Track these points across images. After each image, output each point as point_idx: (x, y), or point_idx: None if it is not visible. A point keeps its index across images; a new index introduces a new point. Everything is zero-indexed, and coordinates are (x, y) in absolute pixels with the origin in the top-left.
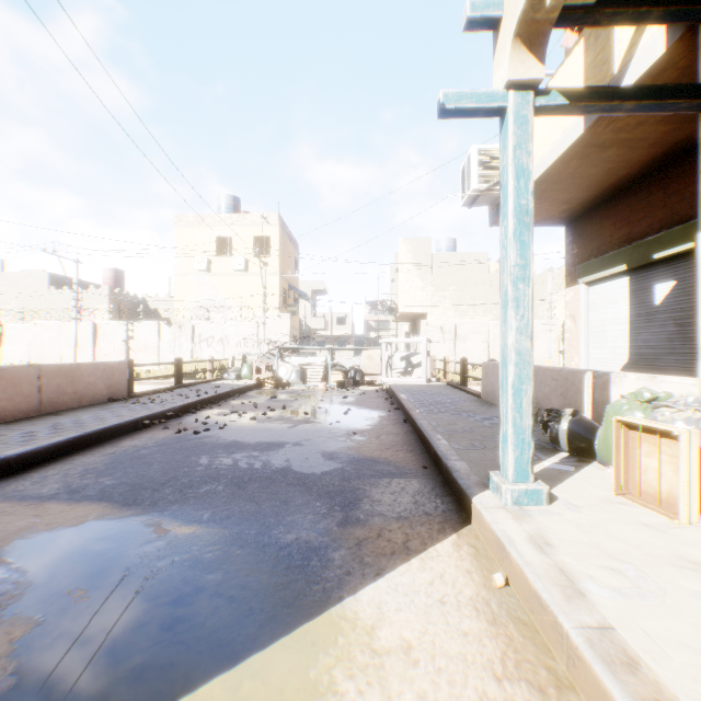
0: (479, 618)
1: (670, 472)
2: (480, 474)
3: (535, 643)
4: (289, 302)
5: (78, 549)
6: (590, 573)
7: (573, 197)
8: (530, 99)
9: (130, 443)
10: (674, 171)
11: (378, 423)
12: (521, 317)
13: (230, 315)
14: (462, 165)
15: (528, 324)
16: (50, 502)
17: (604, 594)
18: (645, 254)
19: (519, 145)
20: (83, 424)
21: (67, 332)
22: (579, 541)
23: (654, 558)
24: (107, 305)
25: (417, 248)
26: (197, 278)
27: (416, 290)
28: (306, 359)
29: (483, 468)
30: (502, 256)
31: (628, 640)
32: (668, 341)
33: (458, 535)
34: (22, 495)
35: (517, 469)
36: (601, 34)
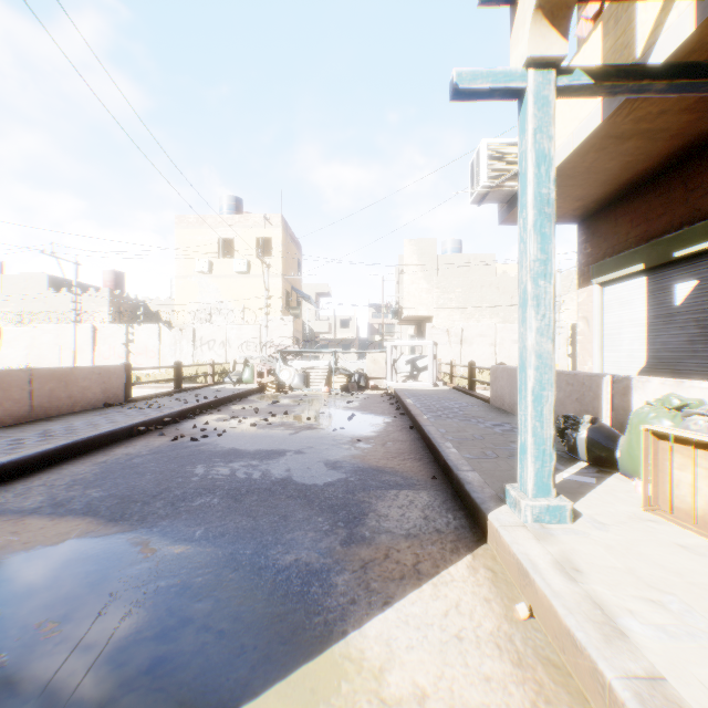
0: (502, 658)
1: (707, 487)
2: (494, 487)
3: (568, 691)
4: (292, 305)
5: (55, 572)
6: (629, 606)
7: (587, 194)
8: (552, 78)
9: (124, 450)
10: (696, 164)
11: (383, 429)
12: (542, 316)
13: (232, 318)
14: (471, 161)
15: (549, 325)
16: (31, 516)
17: (647, 633)
18: (665, 252)
19: (540, 128)
20: (75, 431)
21: (66, 335)
22: (611, 566)
23: (698, 587)
24: (107, 307)
25: (423, 249)
26: (198, 280)
27: (422, 293)
28: (309, 363)
29: (497, 479)
30: (520, 251)
31: (684, 695)
32: (690, 343)
33: (473, 555)
34: (2, 509)
35: (537, 483)
36: (622, 16)
